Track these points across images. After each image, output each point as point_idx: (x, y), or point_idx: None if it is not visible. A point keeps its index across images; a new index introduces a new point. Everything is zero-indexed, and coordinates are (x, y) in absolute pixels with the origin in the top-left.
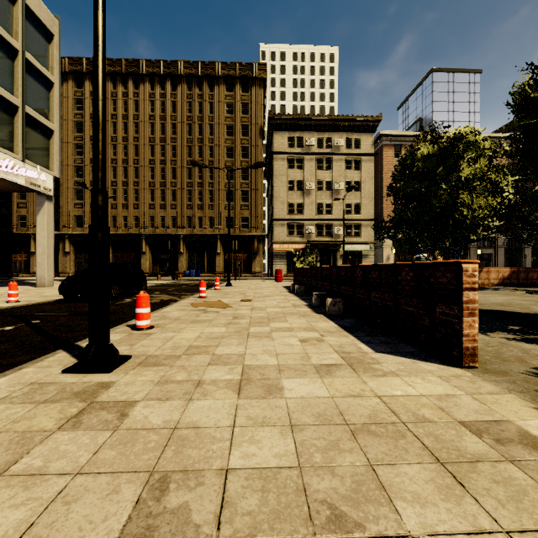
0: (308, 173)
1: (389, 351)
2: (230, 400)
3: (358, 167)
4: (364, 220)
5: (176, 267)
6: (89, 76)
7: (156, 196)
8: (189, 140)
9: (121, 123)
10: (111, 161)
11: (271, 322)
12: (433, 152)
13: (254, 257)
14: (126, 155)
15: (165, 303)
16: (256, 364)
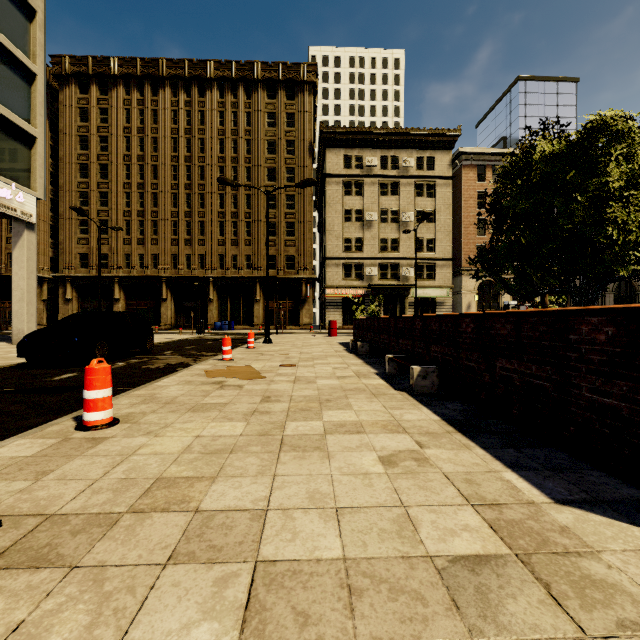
0: (369, 201)
1: (583, 500)
2: None
3: (431, 193)
4: (439, 259)
5: (204, 318)
6: (96, 79)
7: (180, 229)
8: (221, 160)
9: (136, 139)
10: (123, 186)
11: (323, 409)
12: (559, 150)
13: (301, 305)
14: (142, 179)
15: (169, 369)
16: (290, 557)
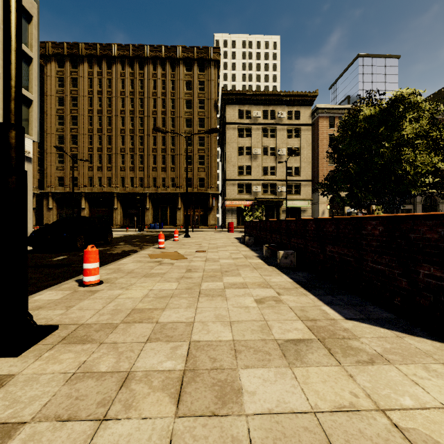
0: (255, 140)
1: (361, 318)
2: (163, 421)
3: (298, 136)
4: (303, 180)
5: (143, 220)
6: (69, 58)
7: (126, 160)
8: (154, 113)
9: (96, 98)
10: (88, 130)
11: (224, 276)
12: (375, 113)
13: (209, 212)
14: (101, 125)
15: (125, 253)
16: (206, 339)
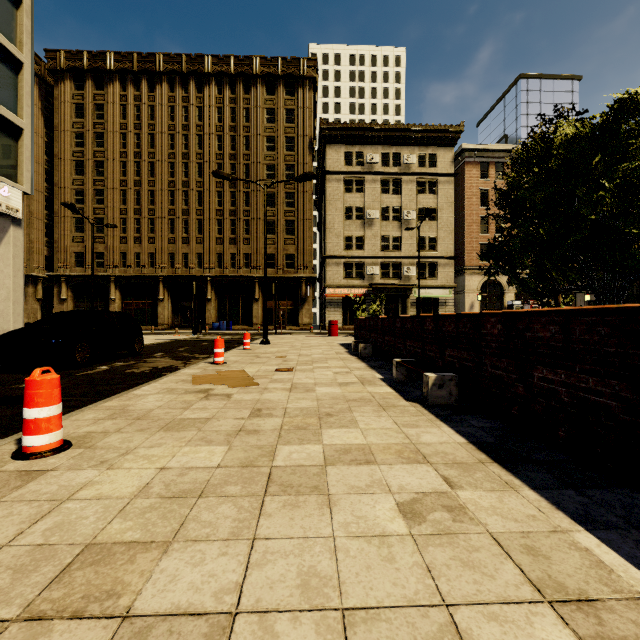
0: (370, 198)
1: None
2: None
3: (434, 191)
4: (441, 258)
5: (202, 318)
6: (92, 74)
7: (177, 227)
8: (219, 156)
9: (132, 135)
10: (119, 183)
11: (323, 427)
12: (583, 133)
13: (301, 305)
14: (139, 176)
15: (155, 373)
16: None
